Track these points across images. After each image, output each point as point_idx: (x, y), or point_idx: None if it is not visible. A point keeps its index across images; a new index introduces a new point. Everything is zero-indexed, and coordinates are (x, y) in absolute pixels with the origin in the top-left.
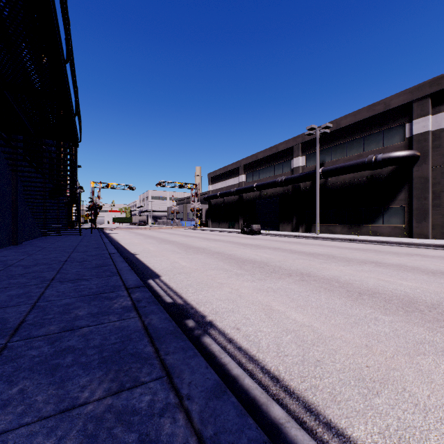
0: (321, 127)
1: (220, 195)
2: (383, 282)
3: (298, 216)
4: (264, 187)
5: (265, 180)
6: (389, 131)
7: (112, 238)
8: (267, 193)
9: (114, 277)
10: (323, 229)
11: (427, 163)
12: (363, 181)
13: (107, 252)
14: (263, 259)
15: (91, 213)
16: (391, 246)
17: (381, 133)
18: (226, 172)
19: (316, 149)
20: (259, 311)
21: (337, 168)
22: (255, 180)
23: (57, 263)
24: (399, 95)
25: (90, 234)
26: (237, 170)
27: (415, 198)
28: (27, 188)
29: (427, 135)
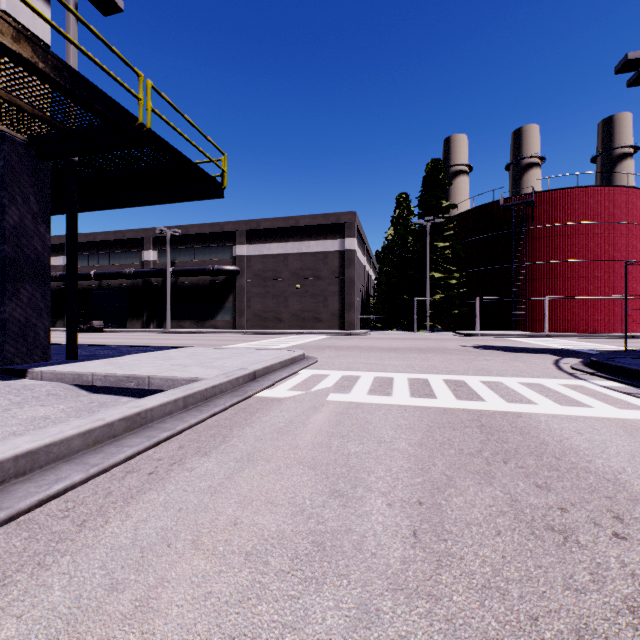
0: (172, 231)
1: None
2: (184, 342)
3: (150, 312)
4: (107, 277)
5: (108, 267)
6: (224, 248)
7: None
8: (111, 283)
9: None
10: (175, 324)
11: (244, 277)
12: (207, 284)
13: None
14: (119, 341)
15: None
16: (217, 334)
17: (219, 248)
18: None
19: (167, 249)
20: None
21: (186, 270)
22: (93, 265)
23: None
24: (229, 223)
25: None
26: (62, 247)
27: (238, 300)
28: None
29: (244, 258)
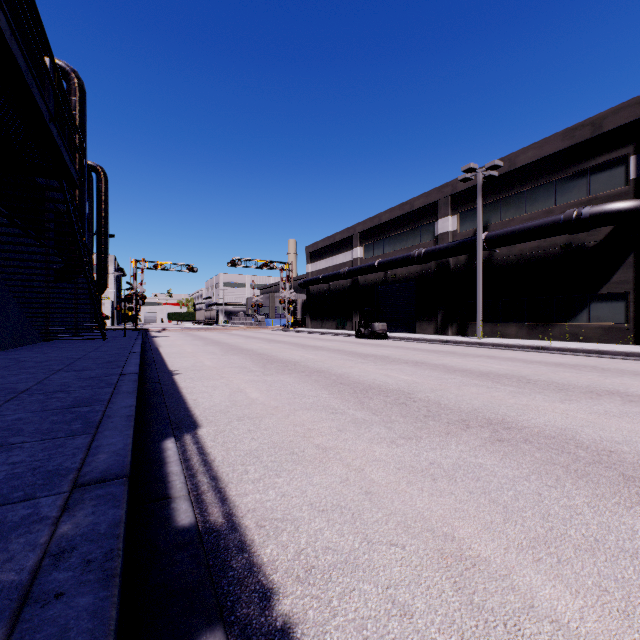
0: (485, 168)
1: (324, 279)
2: None
3: (446, 310)
4: (392, 265)
5: (393, 254)
6: (600, 170)
7: (153, 345)
8: (396, 274)
9: (77, 440)
10: (487, 330)
11: None
12: (555, 253)
13: (119, 372)
14: (402, 384)
15: (125, 305)
16: (614, 359)
17: (585, 174)
18: (333, 244)
19: (477, 203)
20: (431, 568)
21: (511, 232)
22: (377, 254)
23: (2, 396)
24: (619, 109)
25: (121, 338)
26: (350, 240)
27: None
28: (9, 263)
29: None
